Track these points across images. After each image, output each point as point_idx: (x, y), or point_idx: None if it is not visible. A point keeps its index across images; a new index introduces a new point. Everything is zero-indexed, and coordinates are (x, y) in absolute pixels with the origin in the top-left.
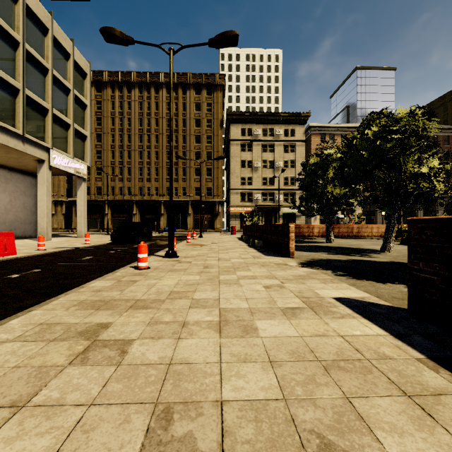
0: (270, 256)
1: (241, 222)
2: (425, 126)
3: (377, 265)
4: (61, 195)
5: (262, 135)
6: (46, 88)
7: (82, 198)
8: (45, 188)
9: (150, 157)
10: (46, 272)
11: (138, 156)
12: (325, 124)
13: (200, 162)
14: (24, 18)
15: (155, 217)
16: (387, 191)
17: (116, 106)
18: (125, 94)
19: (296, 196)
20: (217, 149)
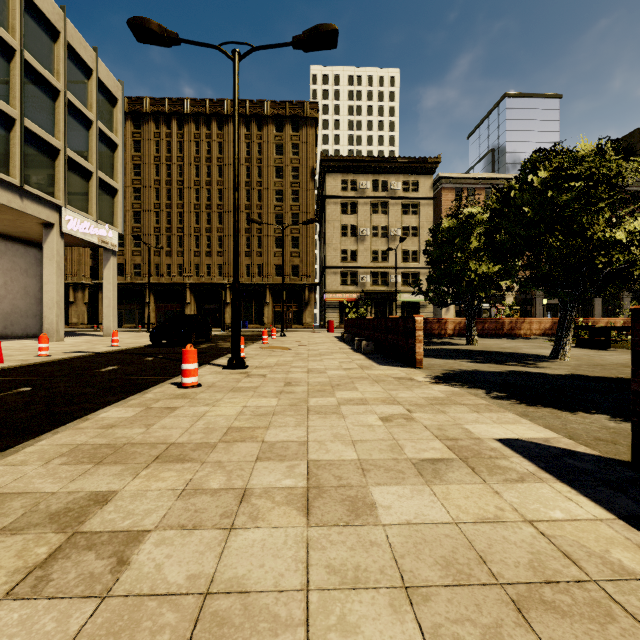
0: (387, 366)
1: (341, 314)
2: (620, 169)
3: (552, 380)
4: (82, 276)
5: (371, 189)
6: (56, 118)
7: (110, 280)
8: (55, 265)
9: (211, 222)
10: (38, 392)
11: (194, 220)
12: (462, 174)
13: (282, 228)
14: (22, 13)
15: (218, 308)
16: (562, 267)
17: (161, 149)
18: (174, 130)
19: (421, 277)
20: (307, 210)
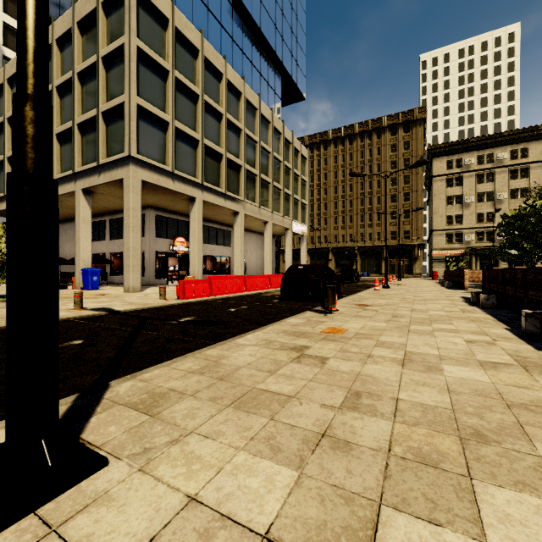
0: (451, 290)
1: (446, 266)
2: None
3: None
4: None
5: (476, 163)
6: (290, 182)
7: (304, 251)
8: (289, 247)
9: (345, 206)
10: None
11: (333, 206)
12: None
13: (398, 215)
14: (284, 146)
15: (349, 263)
16: None
17: (314, 165)
18: (322, 152)
19: None
20: (416, 188)
